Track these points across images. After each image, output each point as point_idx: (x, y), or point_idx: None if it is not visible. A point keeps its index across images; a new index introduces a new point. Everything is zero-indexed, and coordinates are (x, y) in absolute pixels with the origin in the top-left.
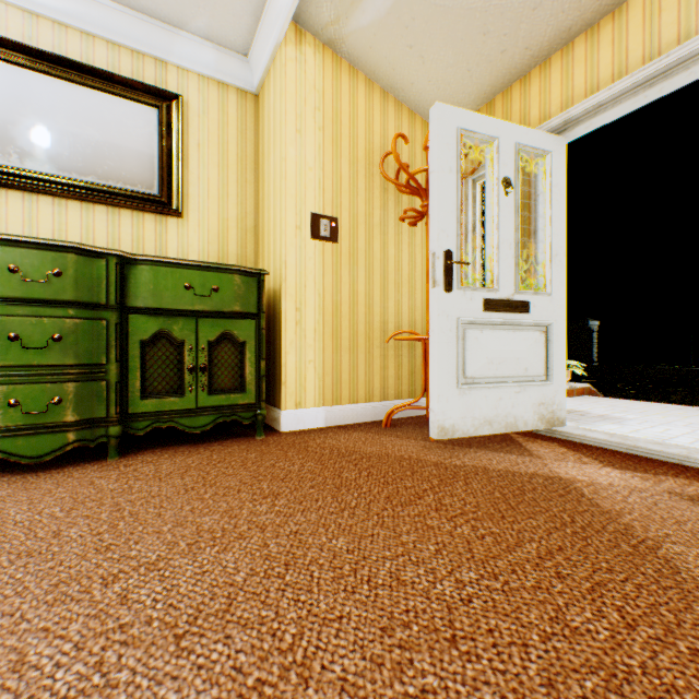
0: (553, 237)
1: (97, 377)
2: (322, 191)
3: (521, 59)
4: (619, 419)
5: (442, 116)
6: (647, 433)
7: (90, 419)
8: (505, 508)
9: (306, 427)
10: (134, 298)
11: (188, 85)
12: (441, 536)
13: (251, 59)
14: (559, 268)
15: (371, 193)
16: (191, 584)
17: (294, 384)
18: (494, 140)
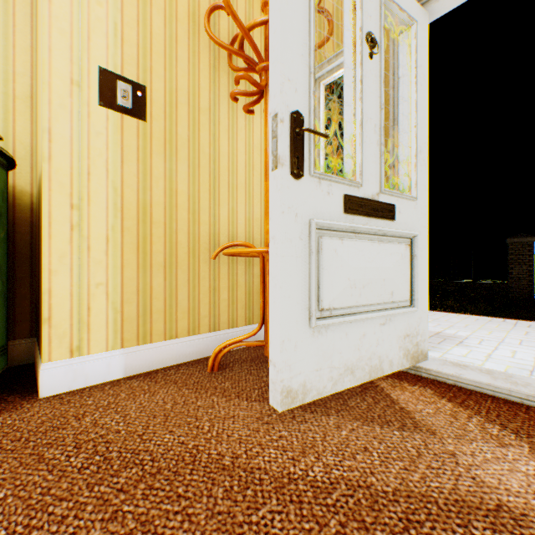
0: (417, 129)
1: None
2: (120, 42)
3: None
4: (458, 339)
5: None
6: (502, 359)
7: None
8: None
9: (90, 383)
10: None
11: None
12: None
13: None
14: (423, 168)
15: (197, 68)
16: None
17: (67, 321)
18: None
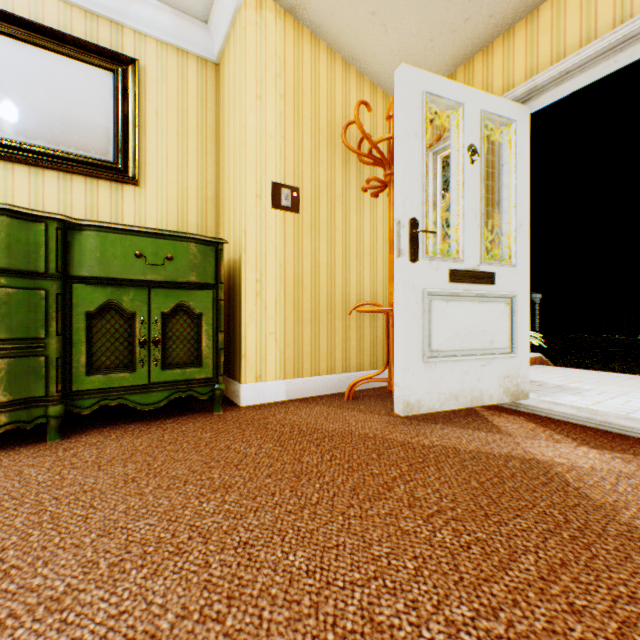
0: (517, 207)
1: (35, 352)
2: (283, 160)
3: (484, 28)
4: (577, 390)
5: (408, 78)
6: (609, 405)
7: (25, 399)
8: (486, 502)
9: (266, 401)
10: (79, 267)
11: (145, 50)
12: (419, 547)
13: (211, 26)
14: (523, 239)
15: (333, 164)
16: (98, 638)
17: (254, 357)
18: (459, 106)
